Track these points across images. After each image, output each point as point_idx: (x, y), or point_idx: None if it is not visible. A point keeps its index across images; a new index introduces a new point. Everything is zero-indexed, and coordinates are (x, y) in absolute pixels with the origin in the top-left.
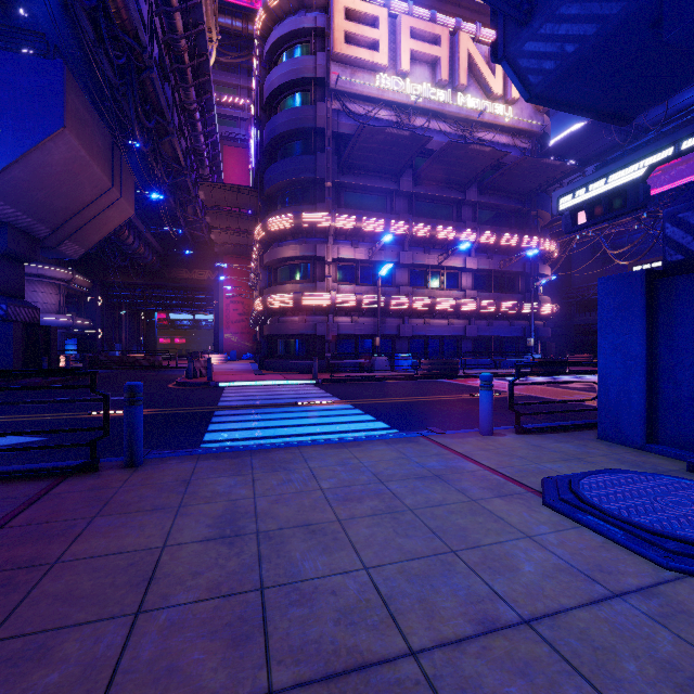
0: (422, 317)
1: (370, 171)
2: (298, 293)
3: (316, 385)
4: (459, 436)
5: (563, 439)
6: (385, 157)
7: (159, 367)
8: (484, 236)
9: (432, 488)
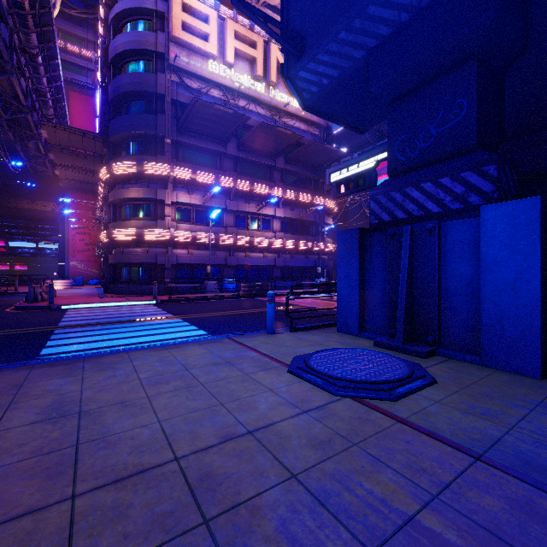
0: (244, 251)
1: (203, 135)
2: (141, 228)
3: (155, 305)
4: (252, 336)
5: (317, 333)
6: (215, 126)
7: None
8: (288, 194)
9: (221, 370)
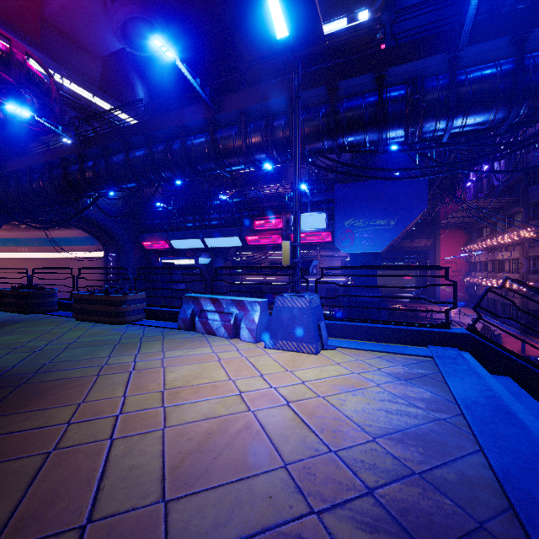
0: None
1: None
2: None
3: None
4: None
5: None
6: None
7: (421, 317)
8: None
9: None
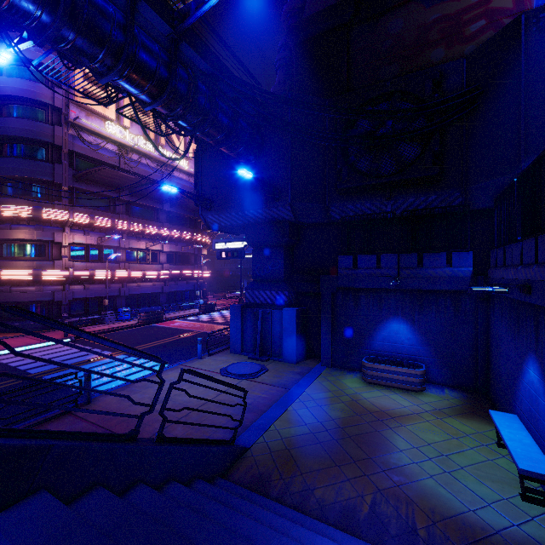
0: (135, 282)
1: (99, 183)
2: (38, 270)
3: (73, 343)
4: (192, 362)
5: (222, 355)
6: (113, 180)
7: None
8: (174, 233)
9: (196, 379)
